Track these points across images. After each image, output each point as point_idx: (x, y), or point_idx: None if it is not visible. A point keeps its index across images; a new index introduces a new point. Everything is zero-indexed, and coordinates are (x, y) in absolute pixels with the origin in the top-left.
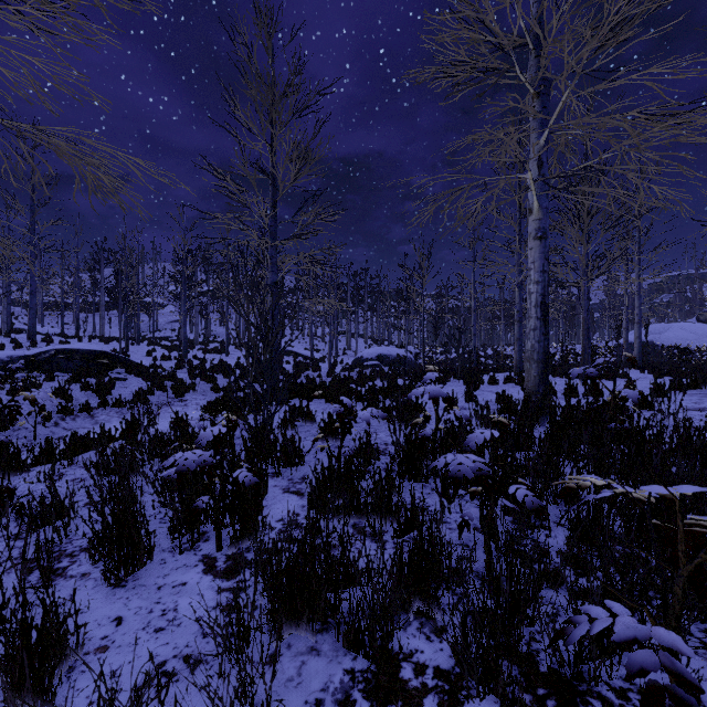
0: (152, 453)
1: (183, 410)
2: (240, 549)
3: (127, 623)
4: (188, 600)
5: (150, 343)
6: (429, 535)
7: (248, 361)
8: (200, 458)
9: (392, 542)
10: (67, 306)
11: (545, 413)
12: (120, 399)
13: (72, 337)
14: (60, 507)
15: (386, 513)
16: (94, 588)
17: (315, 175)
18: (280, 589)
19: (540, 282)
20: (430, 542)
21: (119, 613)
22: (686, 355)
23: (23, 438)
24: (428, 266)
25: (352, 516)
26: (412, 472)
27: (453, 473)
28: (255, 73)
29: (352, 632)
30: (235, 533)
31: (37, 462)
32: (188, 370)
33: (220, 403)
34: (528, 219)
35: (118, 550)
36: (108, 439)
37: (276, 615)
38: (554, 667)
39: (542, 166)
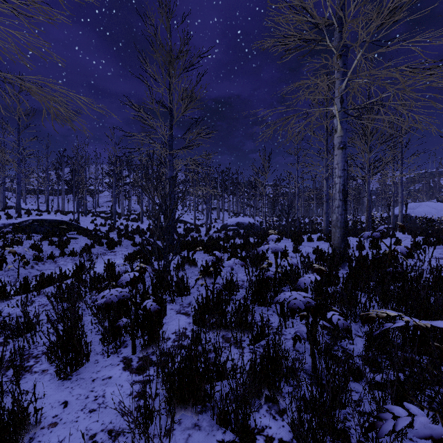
0: (92, 287)
1: (113, 258)
2: (147, 353)
3: (71, 406)
4: (112, 389)
5: (93, 215)
6: (273, 345)
7: (153, 228)
8: (121, 294)
9: (248, 348)
10: (41, 192)
11: (345, 261)
12: (73, 251)
13: (44, 211)
14: (29, 325)
15: (244, 328)
16: (50, 380)
17: (197, 108)
18: (173, 383)
19: (342, 176)
20: (274, 350)
21: (66, 398)
22: (431, 222)
23: (11, 276)
24: (268, 167)
25: (222, 330)
26: (260, 300)
27: (290, 305)
28: (159, 43)
29: (223, 414)
30: (144, 342)
31: (17, 292)
32: (117, 232)
33: (136, 254)
34: (334, 136)
35: (66, 355)
36: (64, 277)
37: (171, 402)
38: (361, 440)
39: (343, 102)
